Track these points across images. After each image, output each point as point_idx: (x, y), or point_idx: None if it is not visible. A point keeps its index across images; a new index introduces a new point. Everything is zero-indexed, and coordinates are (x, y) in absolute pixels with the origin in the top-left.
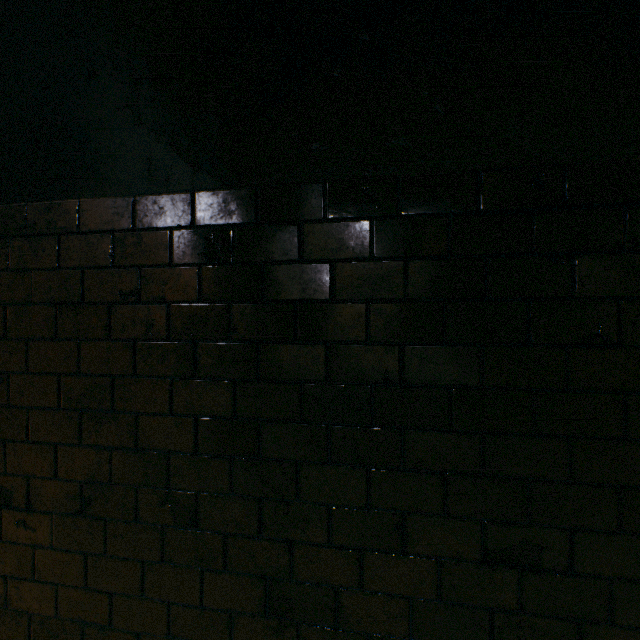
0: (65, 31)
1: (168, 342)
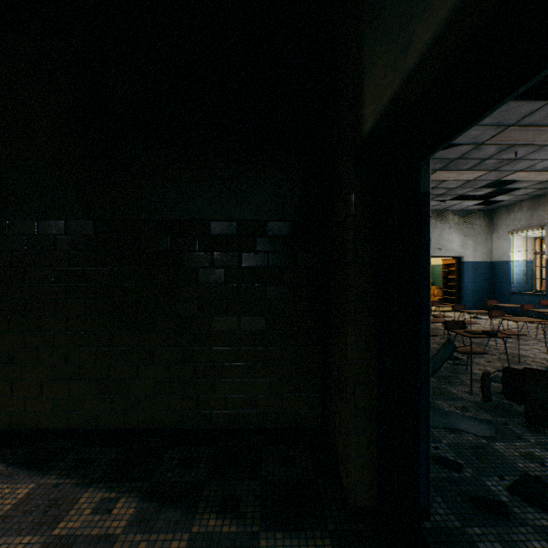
0: (1, 141)
1: (54, 284)
